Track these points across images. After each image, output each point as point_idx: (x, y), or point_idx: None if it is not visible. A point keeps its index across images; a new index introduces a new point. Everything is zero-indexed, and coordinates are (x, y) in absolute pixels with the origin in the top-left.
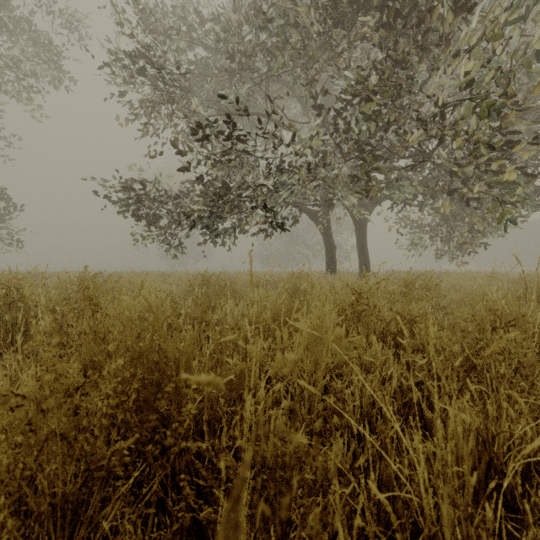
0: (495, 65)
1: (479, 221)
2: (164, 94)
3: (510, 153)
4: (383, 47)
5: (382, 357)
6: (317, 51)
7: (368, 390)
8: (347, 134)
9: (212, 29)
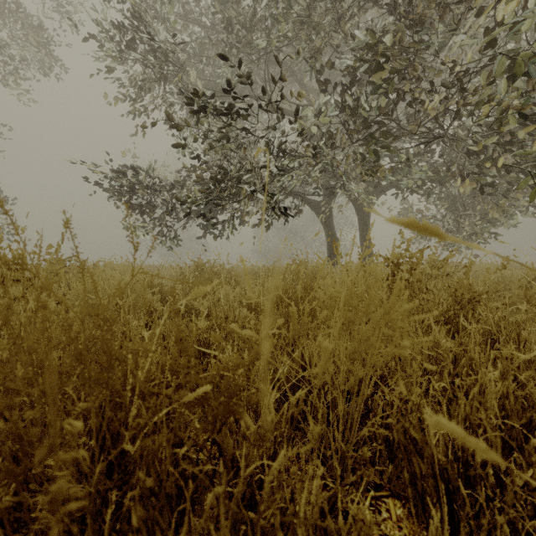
0: (534, 13)
1: (493, 208)
2: (157, 72)
3: (535, 128)
4: (397, 6)
5: (457, 348)
6: (322, 18)
7: (462, 405)
8: (354, 111)
9: (208, 7)
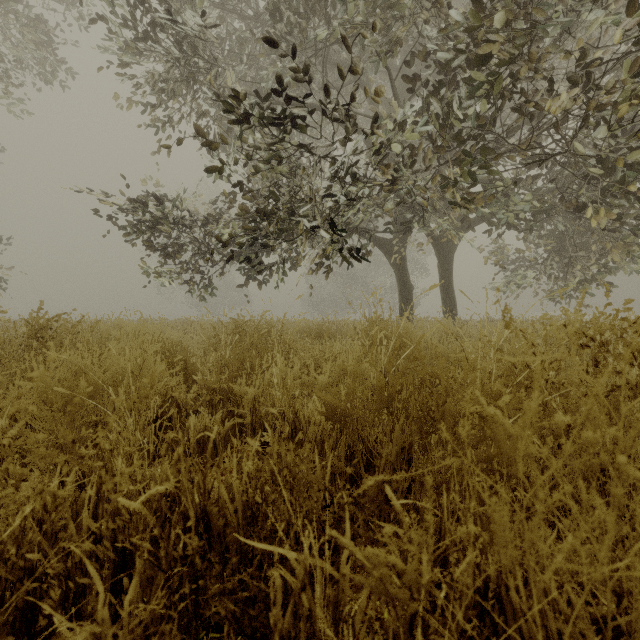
0: None
1: (617, 248)
2: (184, 72)
3: None
4: None
5: None
6: None
7: None
8: (442, 119)
9: None
